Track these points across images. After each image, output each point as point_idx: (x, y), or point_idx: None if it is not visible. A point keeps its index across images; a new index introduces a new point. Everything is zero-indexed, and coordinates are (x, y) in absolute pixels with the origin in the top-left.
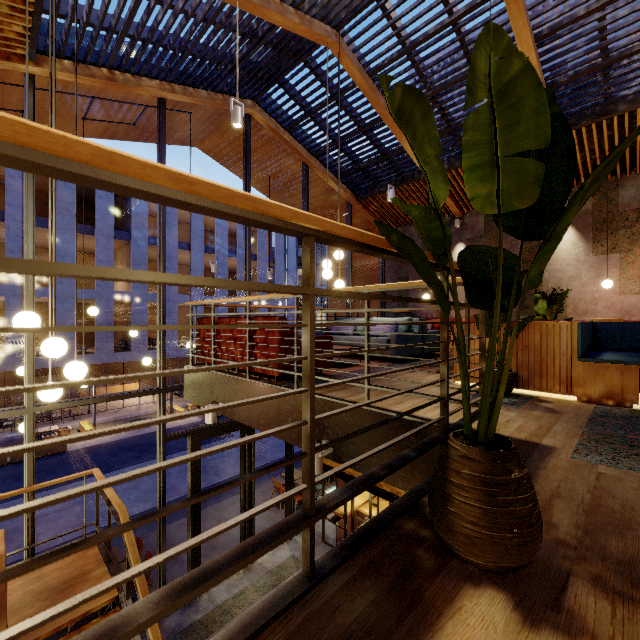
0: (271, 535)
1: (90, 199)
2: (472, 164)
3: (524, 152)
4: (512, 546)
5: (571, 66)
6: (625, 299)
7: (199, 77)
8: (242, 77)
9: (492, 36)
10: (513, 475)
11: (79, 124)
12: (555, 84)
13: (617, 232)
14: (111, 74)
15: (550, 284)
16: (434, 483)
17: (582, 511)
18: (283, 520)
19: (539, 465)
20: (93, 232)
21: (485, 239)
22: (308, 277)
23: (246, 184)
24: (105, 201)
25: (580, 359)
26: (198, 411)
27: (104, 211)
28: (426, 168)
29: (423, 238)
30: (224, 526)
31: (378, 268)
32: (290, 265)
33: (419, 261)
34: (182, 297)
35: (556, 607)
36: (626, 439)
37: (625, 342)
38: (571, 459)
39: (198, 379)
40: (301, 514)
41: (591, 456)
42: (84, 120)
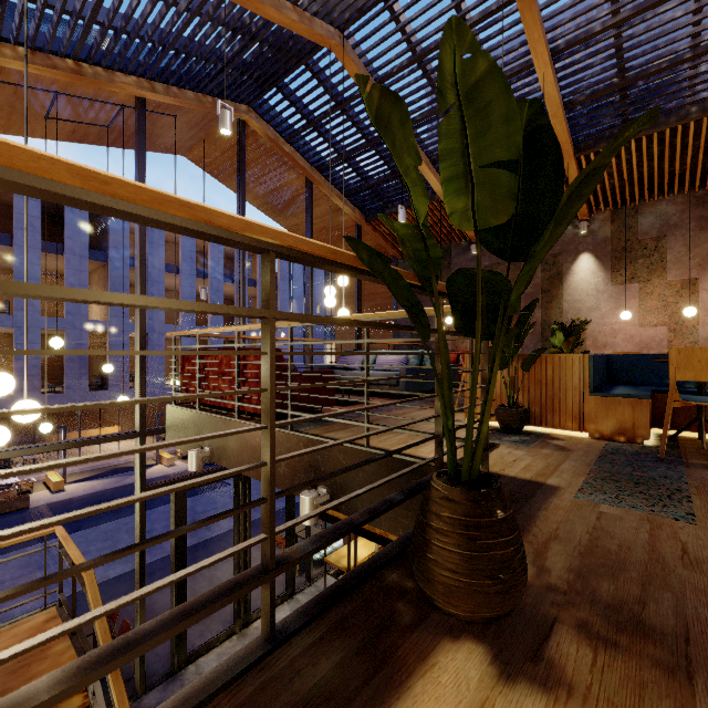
0: (219, 594)
1: (59, 213)
2: (448, 175)
3: (512, 166)
4: (492, 594)
5: (588, 84)
6: (644, 331)
7: (184, 75)
8: (235, 78)
9: (455, 31)
10: (495, 516)
11: (40, 123)
12: (572, 103)
13: (636, 261)
14: (77, 66)
15: (569, 315)
16: (415, 528)
17: (578, 553)
18: (237, 576)
19: (541, 506)
20: (63, 251)
21: (503, 266)
22: (268, 298)
23: (240, 200)
24: (77, 215)
25: (592, 393)
26: (119, 452)
27: (76, 227)
28: (407, 180)
29: (410, 259)
30: (156, 585)
31: (390, 296)
32: (296, 293)
33: (391, 281)
34: (170, 327)
35: (536, 658)
36: (633, 476)
37: (639, 375)
38: (574, 499)
39: (181, 420)
40: (260, 568)
41: (595, 495)
42: (46, 119)
